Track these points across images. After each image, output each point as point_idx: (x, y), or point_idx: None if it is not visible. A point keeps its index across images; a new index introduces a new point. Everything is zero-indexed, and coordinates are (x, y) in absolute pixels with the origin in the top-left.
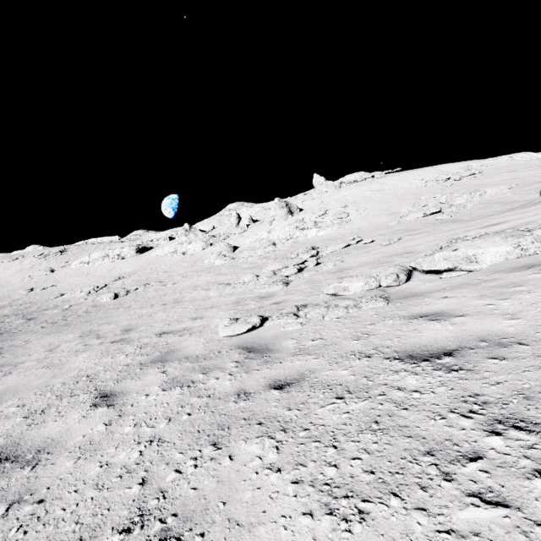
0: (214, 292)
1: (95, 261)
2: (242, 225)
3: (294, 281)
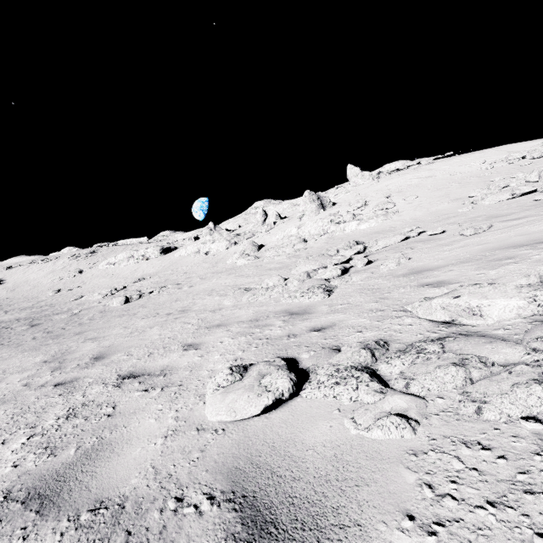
0: (228, 299)
1: (120, 262)
2: (268, 222)
3: (340, 288)
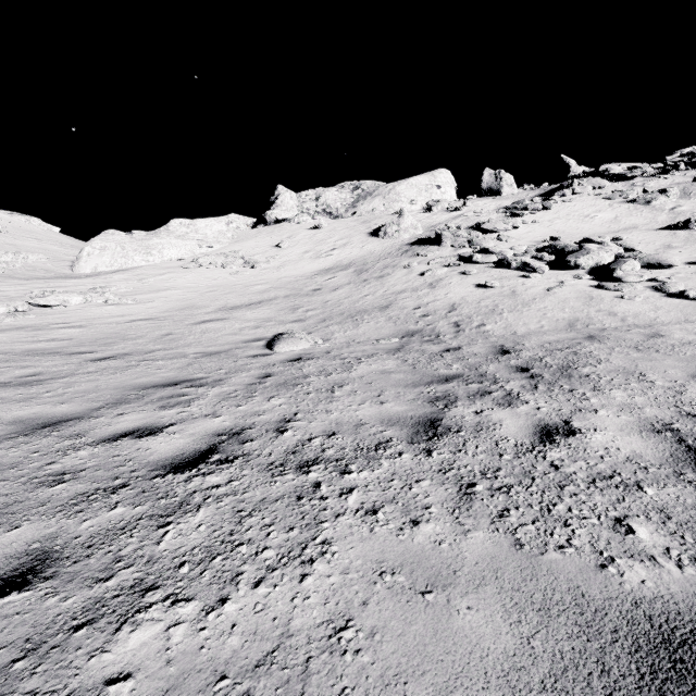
0: None
1: None
2: None
3: None
